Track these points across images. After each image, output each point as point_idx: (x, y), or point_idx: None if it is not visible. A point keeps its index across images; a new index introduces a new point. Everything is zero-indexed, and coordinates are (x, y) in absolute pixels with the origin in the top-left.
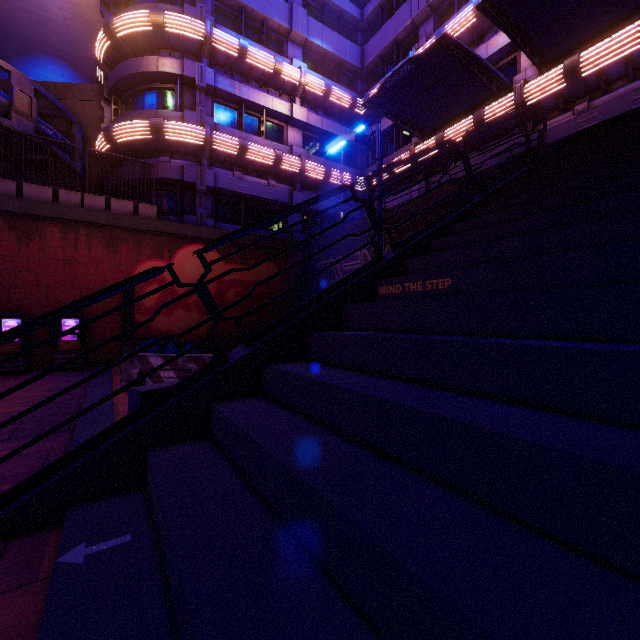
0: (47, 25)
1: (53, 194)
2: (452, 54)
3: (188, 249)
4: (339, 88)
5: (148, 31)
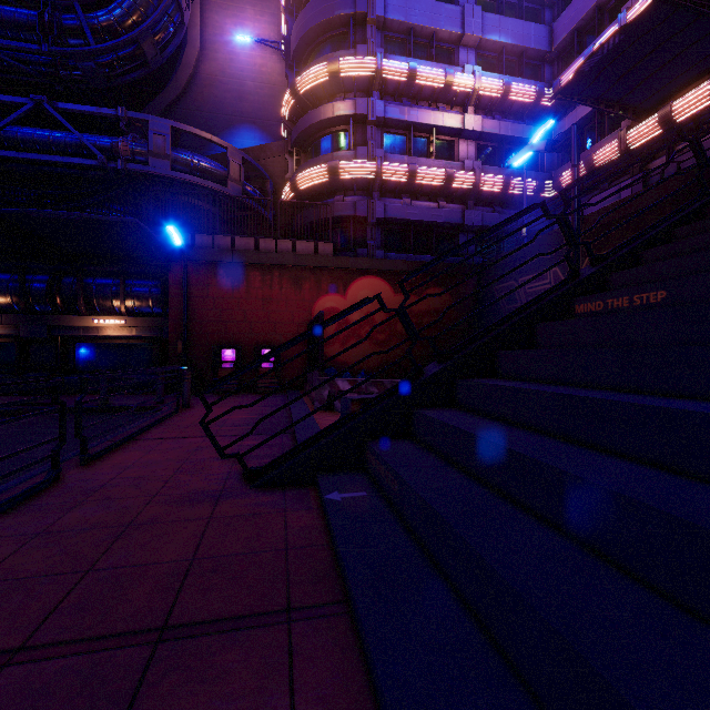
0: (244, 98)
1: (255, 244)
2: (682, 6)
3: (360, 282)
4: (520, 82)
5: (325, 81)
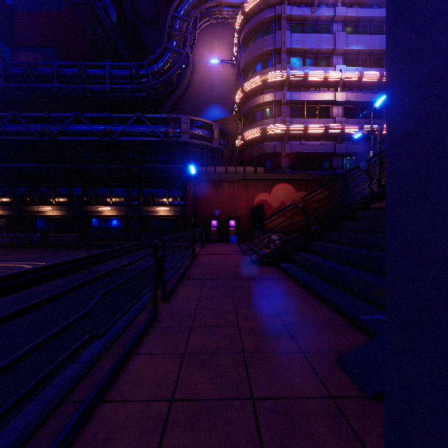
0: (213, 90)
1: (225, 169)
2: None
3: (278, 186)
4: (370, 70)
5: (259, 85)
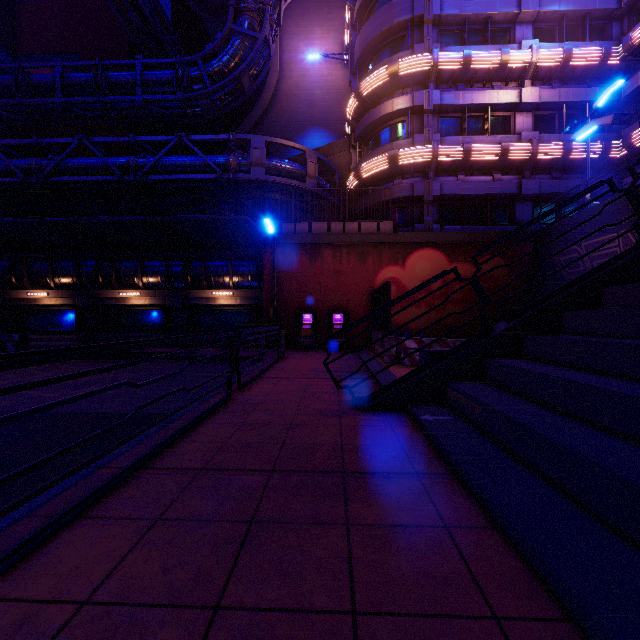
0: (313, 105)
1: (327, 227)
2: None
3: (417, 254)
4: (583, 46)
5: (385, 82)
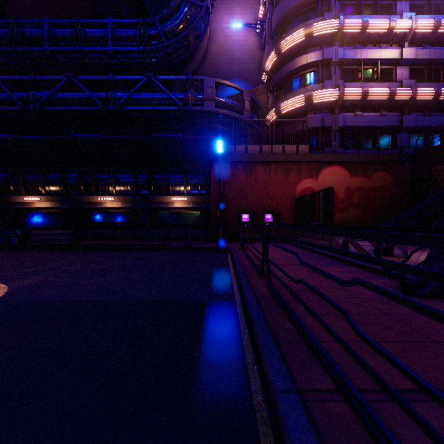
0: (233, 62)
1: (259, 149)
2: None
3: (327, 170)
4: None
5: (301, 41)
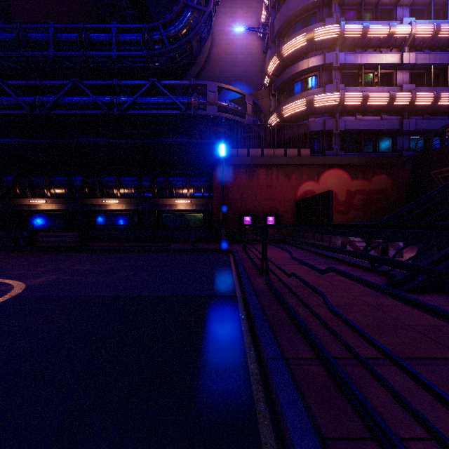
0: (236, 65)
1: (261, 152)
2: None
3: (328, 172)
4: (446, 23)
5: (303, 46)
